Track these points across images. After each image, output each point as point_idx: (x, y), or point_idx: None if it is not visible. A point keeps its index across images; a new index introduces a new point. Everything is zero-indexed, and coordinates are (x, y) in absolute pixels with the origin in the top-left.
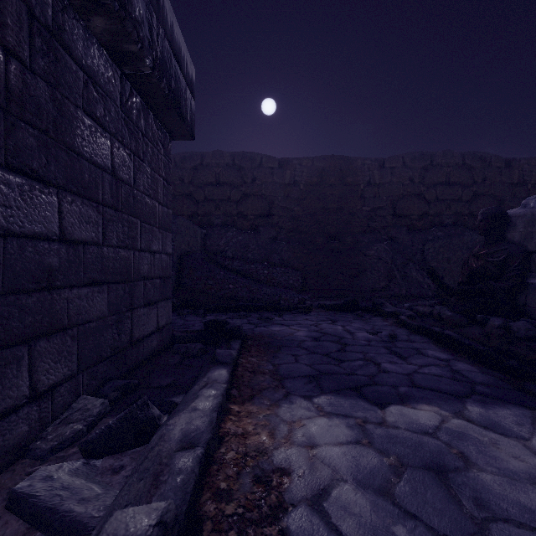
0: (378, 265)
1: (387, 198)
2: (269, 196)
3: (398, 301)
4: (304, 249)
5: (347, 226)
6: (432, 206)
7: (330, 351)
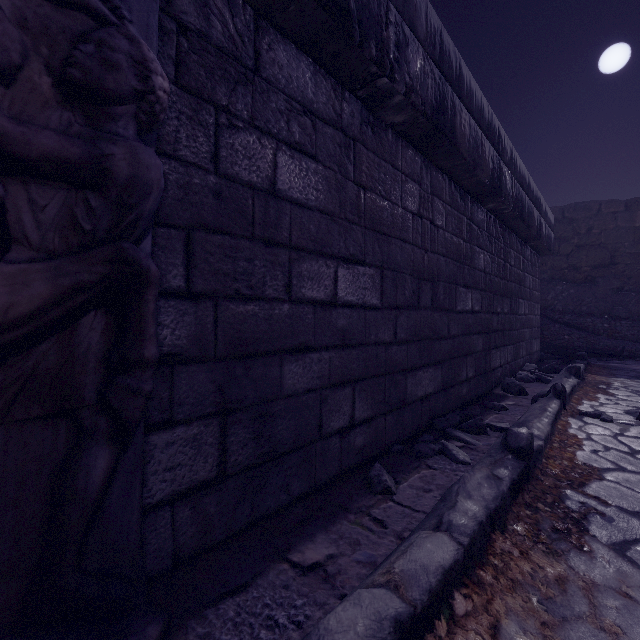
0: None
1: None
2: (610, 244)
3: None
4: None
5: None
6: None
7: None
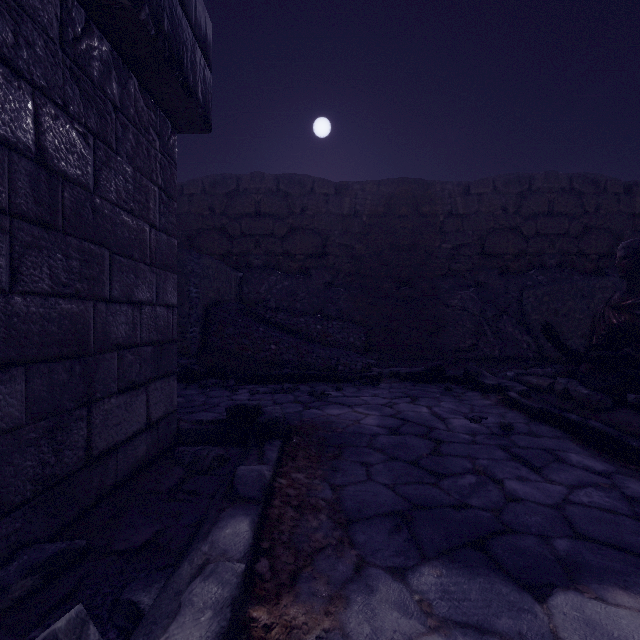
0: (463, 319)
1: (473, 232)
2: (323, 230)
3: (492, 365)
4: (368, 297)
5: (422, 268)
6: (531, 243)
7: (418, 455)
